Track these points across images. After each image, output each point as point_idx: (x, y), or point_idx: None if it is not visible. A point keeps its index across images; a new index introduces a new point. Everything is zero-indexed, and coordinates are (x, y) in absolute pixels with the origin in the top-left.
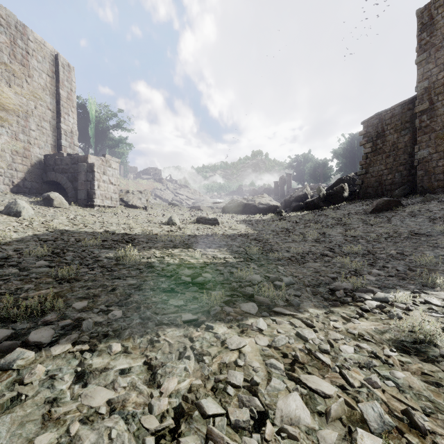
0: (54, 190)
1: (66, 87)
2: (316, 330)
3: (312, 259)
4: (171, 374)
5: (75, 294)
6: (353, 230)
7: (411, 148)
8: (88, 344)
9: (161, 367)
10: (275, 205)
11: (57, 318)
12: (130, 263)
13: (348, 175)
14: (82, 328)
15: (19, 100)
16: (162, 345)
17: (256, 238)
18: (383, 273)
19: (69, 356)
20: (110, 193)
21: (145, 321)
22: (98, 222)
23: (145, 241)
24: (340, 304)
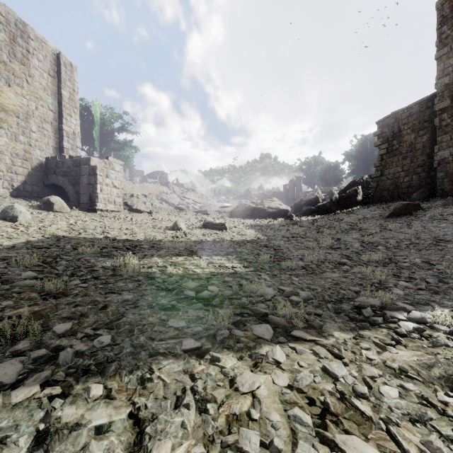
0: (56, 194)
1: (69, 87)
2: (346, 363)
3: (329, 268)
4: (164, 434)
5: (59, 313)
6: (370, 236)
7: (430, 149)
8: (62, 385)
9: (152, 421)
10: (285, 209)
11: (30, 347)
12: (128, 273)
13: (362, 178)
14: (58, 361)
15: (19, 100)
16: (155, 385)
17: (266, 245)
18: (412, 286)
19: (34, 405)
20: (113, 196)
21: (137, 350)
22: (99, 227)
23: (147, 247)
24: (369, 325)
